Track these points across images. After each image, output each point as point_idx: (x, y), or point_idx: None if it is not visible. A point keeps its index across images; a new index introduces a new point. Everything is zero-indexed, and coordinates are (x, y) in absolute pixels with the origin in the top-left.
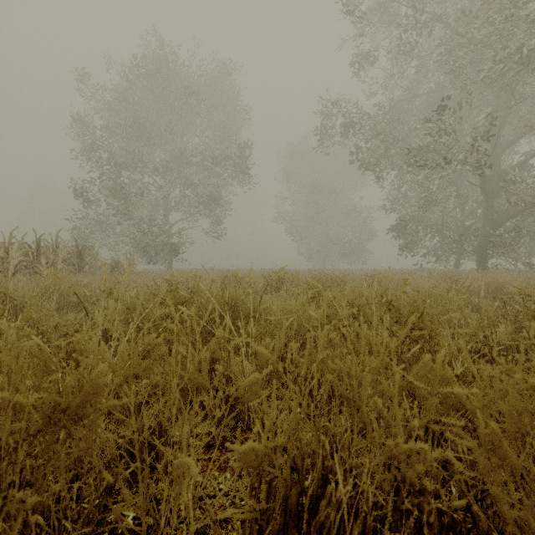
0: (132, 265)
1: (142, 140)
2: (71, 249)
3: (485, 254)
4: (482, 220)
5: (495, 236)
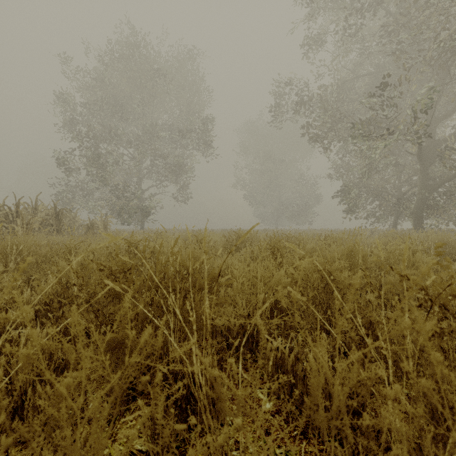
0: (106, 226)
1: (117, 115)
2: (49, 211)
3: (421, 216)
4: (419, 185)
5: (430, 200)
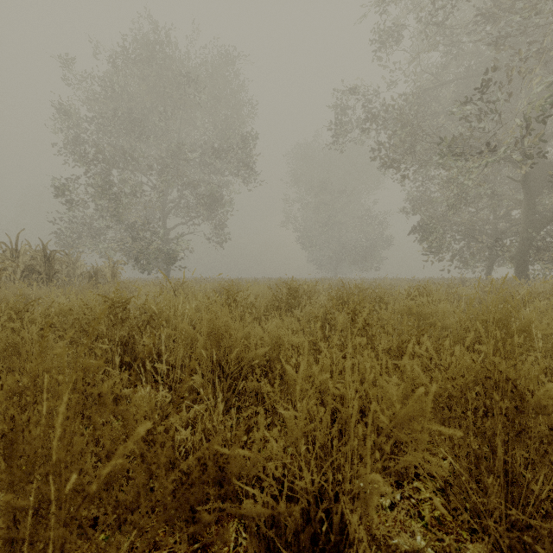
0: (115, 273)
1: (134, 133)
2: (35, 254)
3: (526, 261)
4: (523, 221)
5: (537, 241)
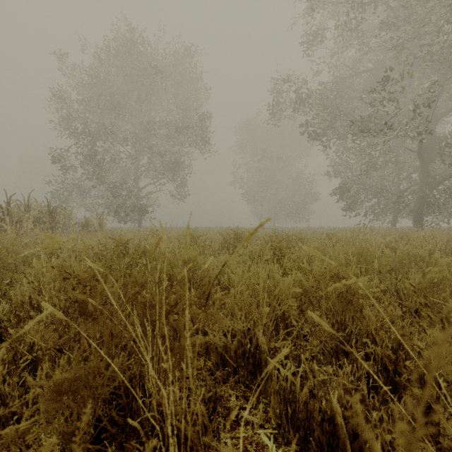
0: (101, 223)
1: (114, 112)
2: (42, 209)
3: (421, 214)
4: (419, 183)
5: (430, 198)
